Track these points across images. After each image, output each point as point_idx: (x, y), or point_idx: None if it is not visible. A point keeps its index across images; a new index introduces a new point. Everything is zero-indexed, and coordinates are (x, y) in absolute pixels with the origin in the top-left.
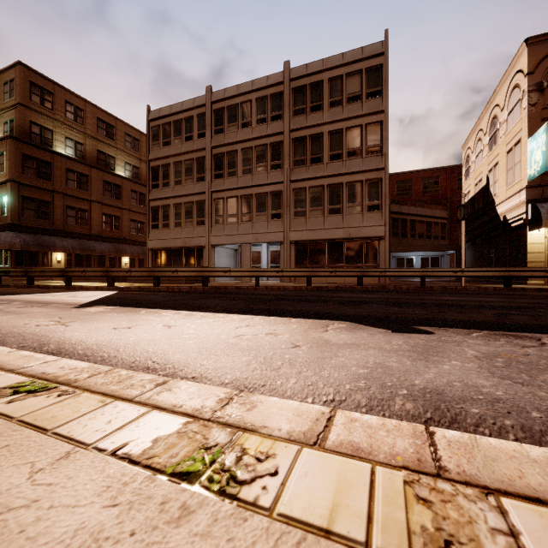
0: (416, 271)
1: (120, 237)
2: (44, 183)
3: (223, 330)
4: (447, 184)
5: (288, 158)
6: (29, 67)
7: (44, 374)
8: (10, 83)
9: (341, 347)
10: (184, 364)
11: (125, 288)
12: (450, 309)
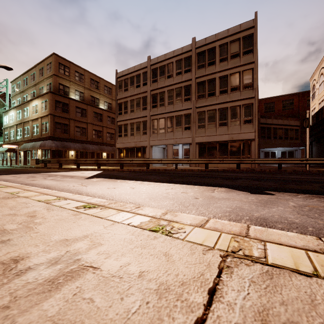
0: (275, 160)
1: (102, 142)
2: (65, 115)
3: (159, 190)
4: (299, 104)
5: (194, 94)
6: (58, 55)
7: (91, 202)
8: (50, 64)
9: (220, 199)
10: (143, 203)
11: (106, 169)
12: (292, 183)
